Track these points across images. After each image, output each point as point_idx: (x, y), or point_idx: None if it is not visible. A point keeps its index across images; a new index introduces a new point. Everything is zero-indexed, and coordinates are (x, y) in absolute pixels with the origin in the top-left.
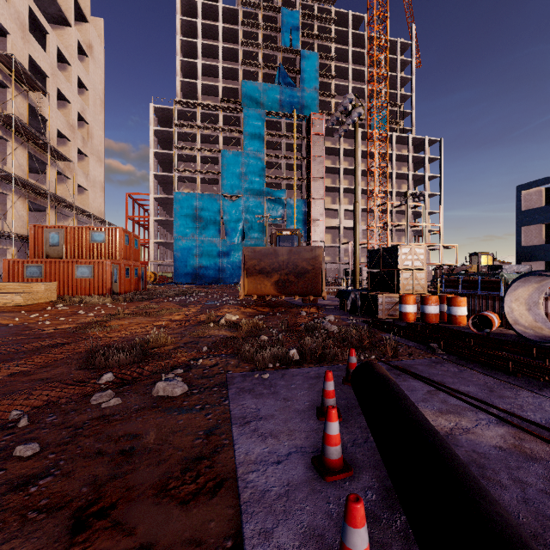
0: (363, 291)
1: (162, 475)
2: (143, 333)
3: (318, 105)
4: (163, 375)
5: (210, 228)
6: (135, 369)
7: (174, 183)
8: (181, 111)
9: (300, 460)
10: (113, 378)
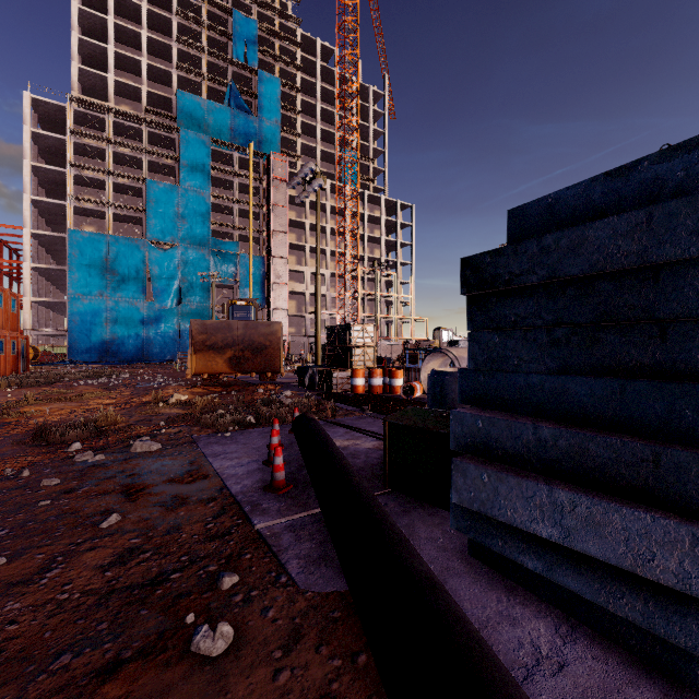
0: (320, 367)
1: (168, 478)
2: (77, 416)
3: (280, 142)
4: (132, 441)
5: (130, 285)
6: (98, 441)
7: (69, 216)
8: (81, 113)
9: (255, 464)
10: (80, 447)
